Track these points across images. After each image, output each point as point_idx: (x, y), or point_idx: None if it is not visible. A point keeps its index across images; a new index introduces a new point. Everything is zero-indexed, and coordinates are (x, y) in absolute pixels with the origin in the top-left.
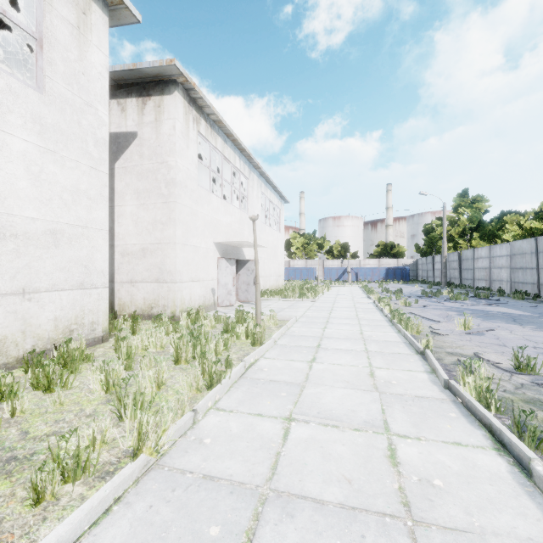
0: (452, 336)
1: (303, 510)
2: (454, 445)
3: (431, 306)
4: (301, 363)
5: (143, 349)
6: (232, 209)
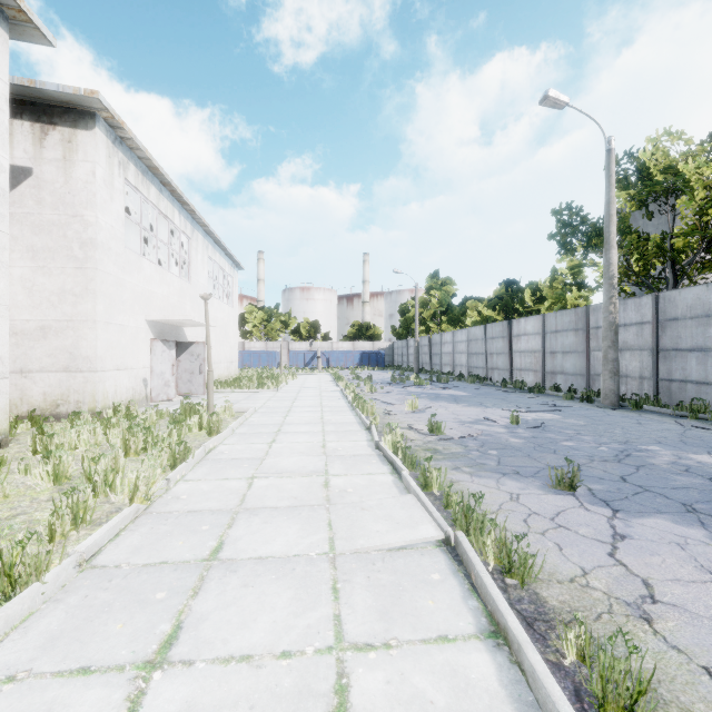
0: (400, 415)
1: (264, 512)
2: (367, 474)
3: (395, 392)
4: (262, 445)
5: (72, 448)
6: (169, 277)
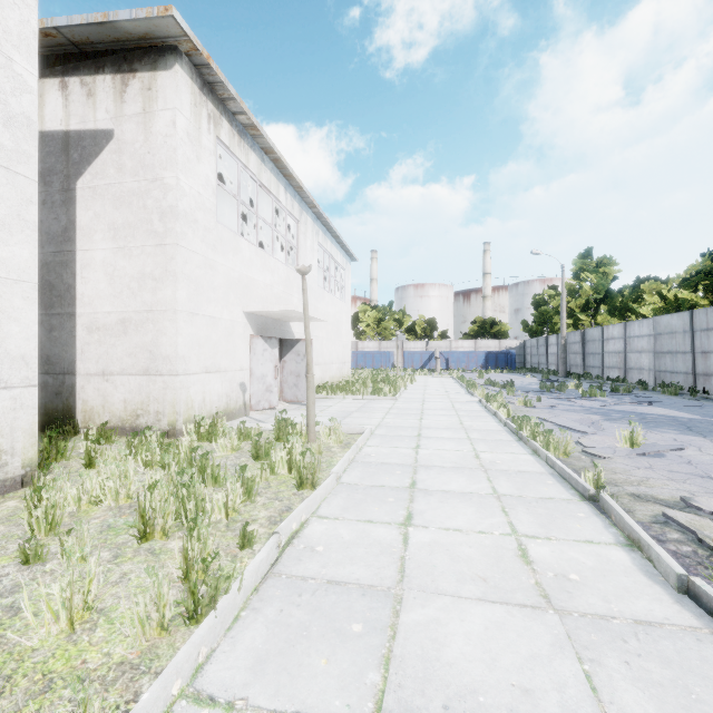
0: (619, 459)
1: None
2: None
3: (561, 406)
4: (387, 529)
5: (92, 502)
6: (273, 263)
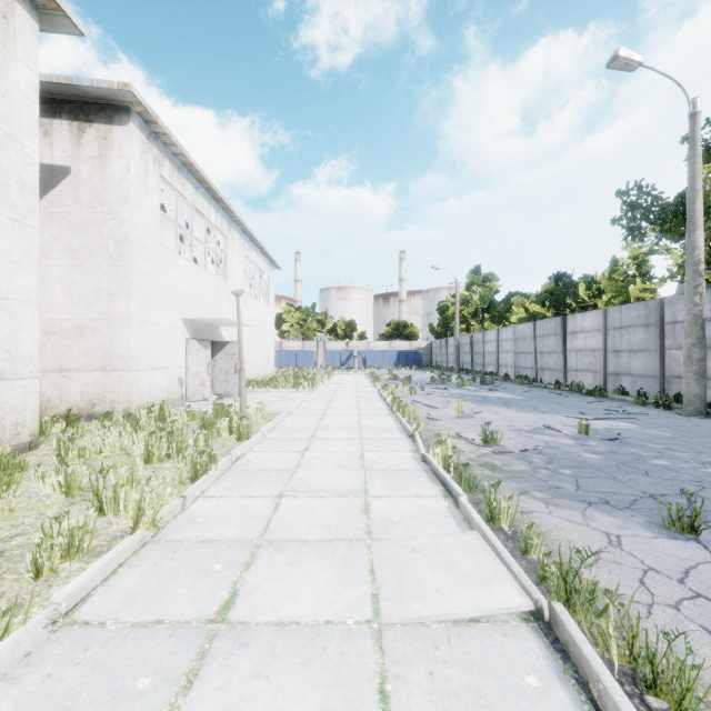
0: (445, 420)
1: (291, 547)
2: (415, 497)
3: (436, 393)
4: (293, 453)
5: (97, 452)
6: (205, 275)
